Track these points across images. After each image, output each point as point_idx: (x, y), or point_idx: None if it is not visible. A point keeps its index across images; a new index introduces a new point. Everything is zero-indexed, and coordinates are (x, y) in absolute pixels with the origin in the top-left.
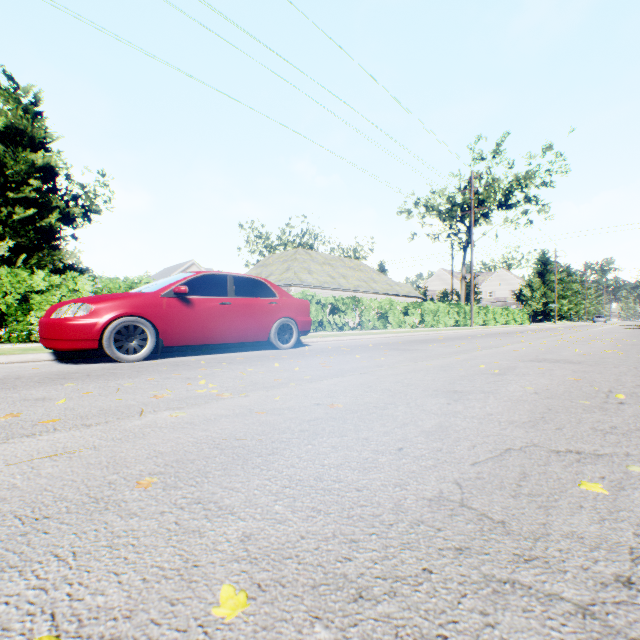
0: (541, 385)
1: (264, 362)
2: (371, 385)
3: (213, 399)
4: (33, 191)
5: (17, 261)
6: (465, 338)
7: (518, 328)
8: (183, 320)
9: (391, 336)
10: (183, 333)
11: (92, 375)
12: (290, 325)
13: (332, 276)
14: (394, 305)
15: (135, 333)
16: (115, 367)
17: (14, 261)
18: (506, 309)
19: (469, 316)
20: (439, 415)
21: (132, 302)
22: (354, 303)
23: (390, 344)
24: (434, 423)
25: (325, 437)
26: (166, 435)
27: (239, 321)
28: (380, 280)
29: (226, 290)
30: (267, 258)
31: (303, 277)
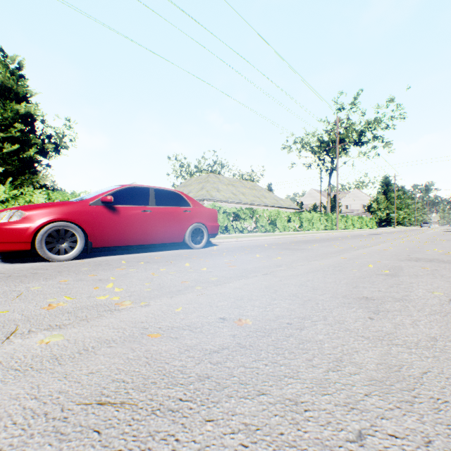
0: (446, 289)
1: (177, 261)
2: (277, 289)
3: (109, 310)
4: (17, 132)
5: (5, 182)
6: (337, 239)
7: (371, 231)
8: (109, 225)
9: (280, 237)
10: (109, 236)
11: (12, 276)
12: (201, 229)
13: (234, 193)
14: (281, 214)
15: (65, 236)
16: (43, 267)
17: (3, 182)
18: (360, 217)
19: (334, 222)
20: (372, 340)
21: (63, 209)
22: (251, 212)
23: (281, 244)
24: (376, 358)
25: (233, 396)
26: (1, 390)
27: (158, 226)
28: (269, 196)
29: (148, 200)
30: (187, 180)
31: (213, 194)
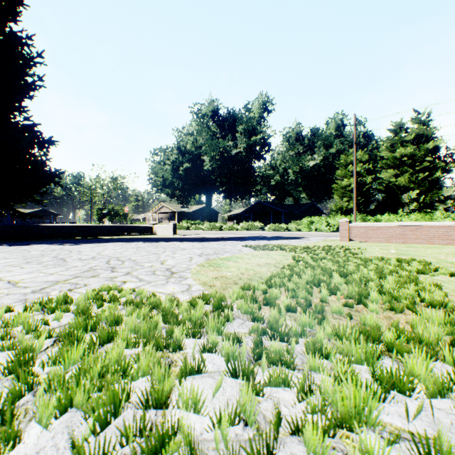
0: None
1: None
2: None
3: None
4: (426, 163)
5: (419, 199)
6: None
7: None
8: None
9: None
10: None
11: None
12: None
13: None
14: None
15: None
16: None
17: (417, 199)
18: None
19: None
20: None
21: None
22: None
23: None
24: None
25: None
26: None
27: None
28: None
29: None
30: None
31: None
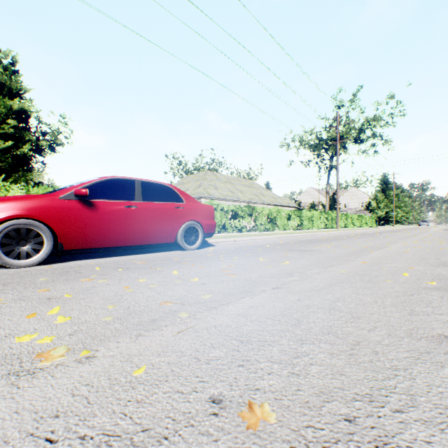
0: None
1: (164, 267)
2: (299, 318)
3: (14, 374)
4: (11, 128)
5: None
6: (342, 238)
7: (372, 230)
8: (85, 223)
9: (281, 236)
10: (85, 236)
11: None
12: (196, 228)
13: (232, 191)
14: (280, 212)
15: (28, 236)
16: None
17: None
18: (360, 216)
19: (335, 221)
20: None
21: (24, 204)
22: (250, 210)
23: (284, 244)
24: None
25: None
26: None
27: (146, 224)
28: (267, 194)
29: (133, 194)
30: (184, 178)
31: (211, 192)
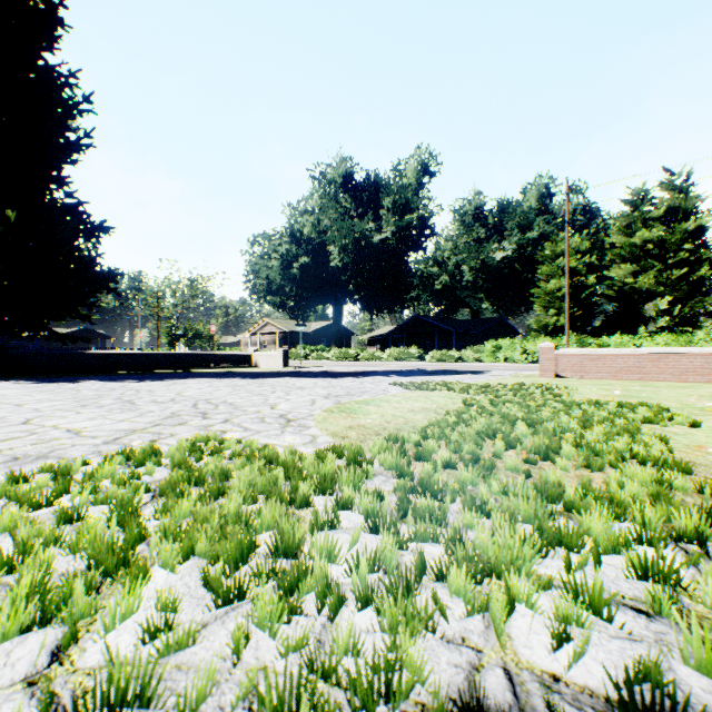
0: None
1: None
2: None
3: None
4: (684, 253)
5: (672, 311)
6: None
7: None
8: None
9: None
10: None
11: None
12: None
13: None
14: None
15: None
16: None
17: (669, 311)
18: None
19: None
20: None
21: None
22: None
23: None
24: None
25: None
26: None
27: None
28: None
29: None
30: None
31: None
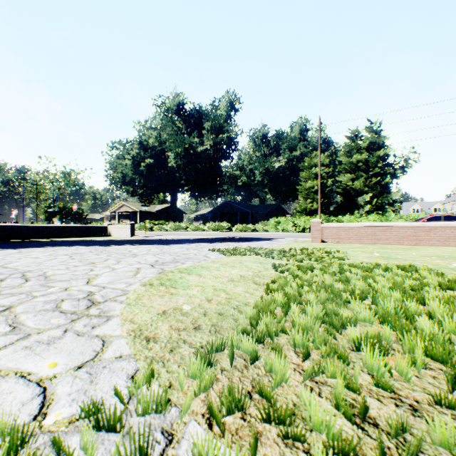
0: None
1: None
2: None
3: None
4: (378, 168)
5: (372, 202)
6: None
7: None
8: None
9: None
10: None
11: None
12: None
13: None
14: None
15: None
16: None
17: (370, 202)
18: None
19: None
20: None
21: None
22: None
23: None
24: None
25: None
26: None
27: None
28: None
29: (439, 220)
30: None
31: None
